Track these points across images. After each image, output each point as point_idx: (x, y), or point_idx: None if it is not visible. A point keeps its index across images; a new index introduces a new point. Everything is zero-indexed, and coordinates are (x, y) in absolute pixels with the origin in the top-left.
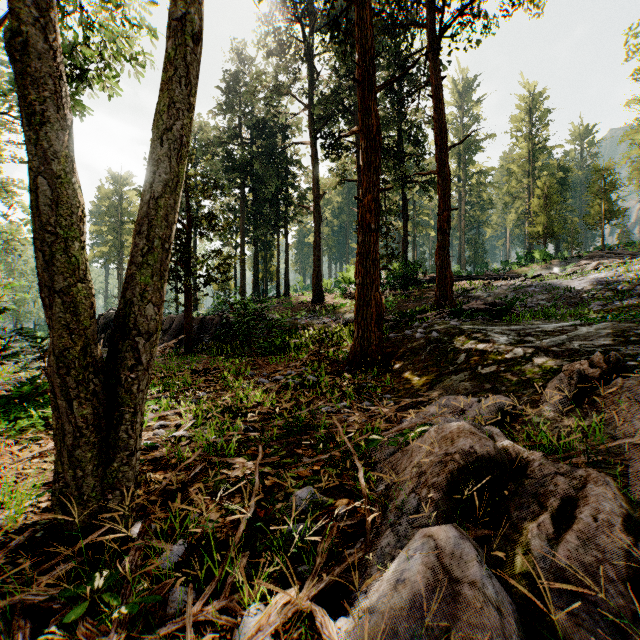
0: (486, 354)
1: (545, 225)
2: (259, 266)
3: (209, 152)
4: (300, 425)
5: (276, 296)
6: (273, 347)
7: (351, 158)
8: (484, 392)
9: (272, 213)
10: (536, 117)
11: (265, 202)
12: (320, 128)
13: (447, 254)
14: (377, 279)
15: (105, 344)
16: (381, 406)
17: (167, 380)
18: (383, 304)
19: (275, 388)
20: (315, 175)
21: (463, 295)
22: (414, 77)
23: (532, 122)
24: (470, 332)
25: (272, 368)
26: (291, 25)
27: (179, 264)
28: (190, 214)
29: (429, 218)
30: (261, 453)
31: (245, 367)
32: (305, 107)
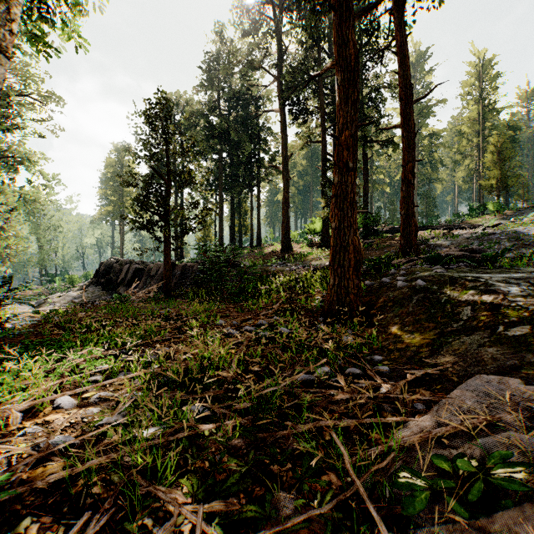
0: (501, 309)
1: (498, 178)
2: (235, 221)
3: (193, 123)
4: (273, 408)
5: (250, 246)
6: (245, 293)
7: (316, 122)
8: (530, 367)
9: (246, 174)
10: (486, 81)
11: (240, 165)
12: (288, 96)
13: (411, 204)
14: (355, 222)
15: (104, 287)
16: (377, 378)
17: (132, 330)
18: (362, 249)
19: (244, 343)
20: (284, 138)
21: (424, 243)
22: (374, 45)
23: (482, 86)
24: (464, 280)
25: (242, 317)
26: (262, 4)
27: (159, 215)
28: (169, 169)
29: (385, 176)
30: (199, 531)
31: (216, 314)
32: (275, 78)
